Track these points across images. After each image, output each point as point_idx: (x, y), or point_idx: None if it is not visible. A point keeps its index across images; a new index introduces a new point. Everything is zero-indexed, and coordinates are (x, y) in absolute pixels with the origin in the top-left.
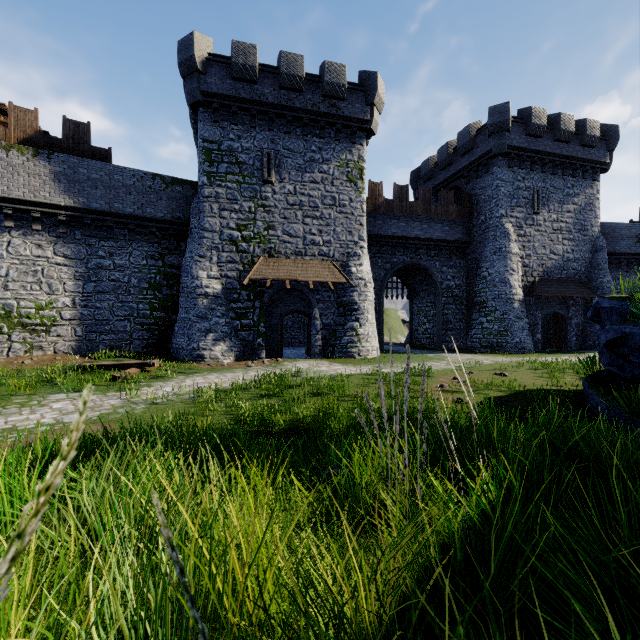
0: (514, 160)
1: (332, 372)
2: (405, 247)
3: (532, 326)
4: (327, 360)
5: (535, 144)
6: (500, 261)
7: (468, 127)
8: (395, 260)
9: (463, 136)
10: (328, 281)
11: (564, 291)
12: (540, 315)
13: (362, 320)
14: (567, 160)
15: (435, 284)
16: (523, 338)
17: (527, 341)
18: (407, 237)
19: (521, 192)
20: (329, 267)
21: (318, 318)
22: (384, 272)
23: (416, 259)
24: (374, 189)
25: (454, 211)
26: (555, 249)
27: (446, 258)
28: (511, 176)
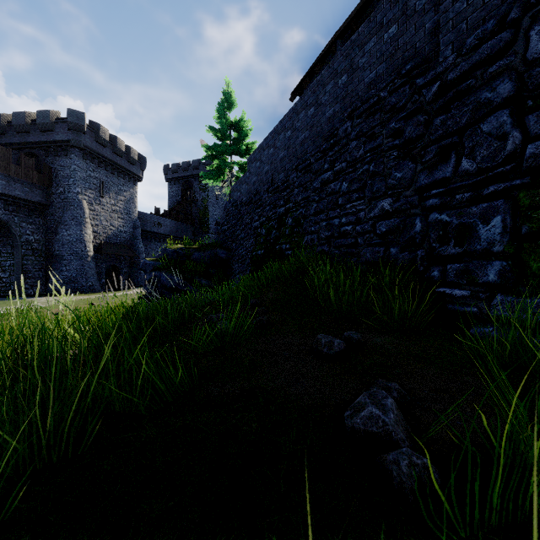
0: (88, 155)
1: None
2: None
3: (100, 274)
4: None
5: (102, 150)
6: (78, 226)
7: (49, 112)
8: None
9: (44, 116)
10: None
11: (119, 251)
12: (105, 266)
13: None
14: (121, 168)
15: (14, 237)
16: (95, 282)
17: (97, 284)
18: None
19: (92, 179)
20: None
21: None
22: None
23: None
24: None
25: (35, 176)
26: (114, 223)
27: (26, 215)
28: (85, 166)
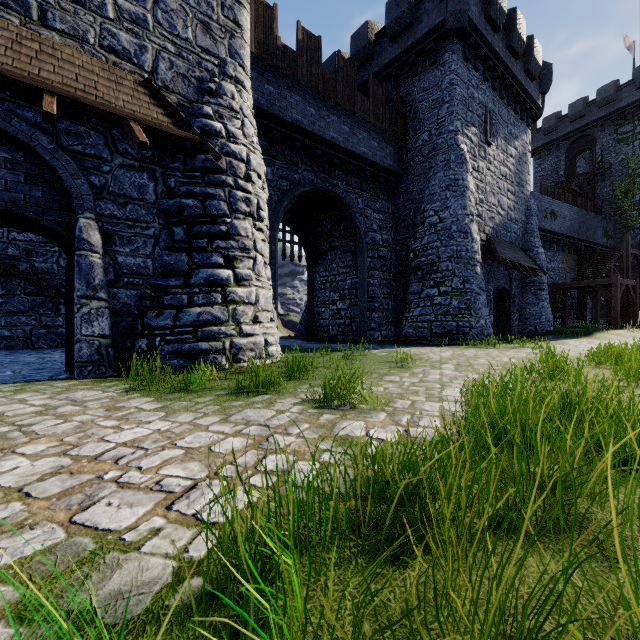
0: (469, 52)
1: (9, 546)
2: (314, 156)
3: None
4: (120, 383)
5: (492, 39)
6: (457, 199)
7: None
8: (297, 177)
9: (397, 3)
10: (128, 117)
11: (516, 257)
12: (492, 289)
13: (241, 265)
14: (515, 83)
15: (358, 233)
16: (488, 320)
17: (490, 325)
18: (319, 136)
19: (475, 105)
20: (137, 89)
21: (95, 245)
22: (278, 194)
23: (330, 185)
24: (260, 12)
25: (386, 117)
26: (502, 201)
27: (371, 195)
28: (466, 75)
